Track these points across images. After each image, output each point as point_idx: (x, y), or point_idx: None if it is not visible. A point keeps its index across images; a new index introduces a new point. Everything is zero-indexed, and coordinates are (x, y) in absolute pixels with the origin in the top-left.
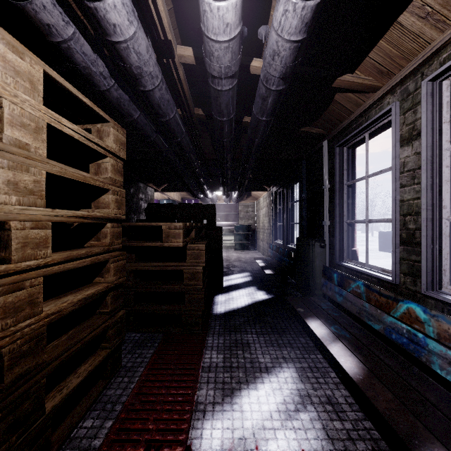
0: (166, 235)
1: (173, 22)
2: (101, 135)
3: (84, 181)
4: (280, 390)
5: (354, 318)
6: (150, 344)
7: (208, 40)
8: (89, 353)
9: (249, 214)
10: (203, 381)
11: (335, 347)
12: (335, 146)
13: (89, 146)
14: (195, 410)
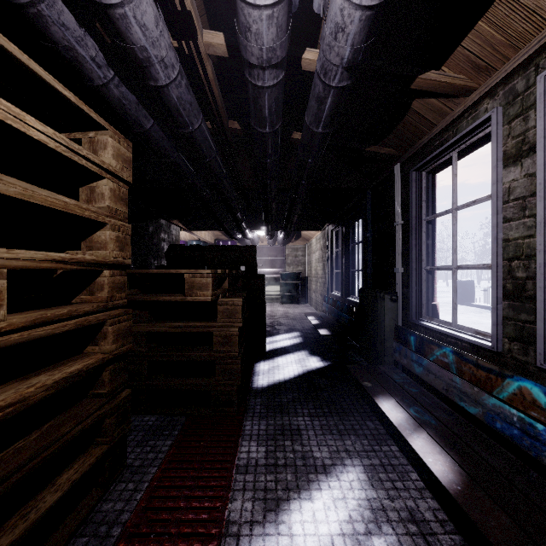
0: (190, 285)
1: (199, 6)
2: (94, 148)
3: (65, 209)
4: (343, 500)
5: (437, 394)
6: (168, 433)
7: (243, 5)
8: (77, 452)
9: (298, 259)
10: (237, 488)
11: (419, 440)
12: (410, 171)
13: (75, 161)
14: (225, 534)
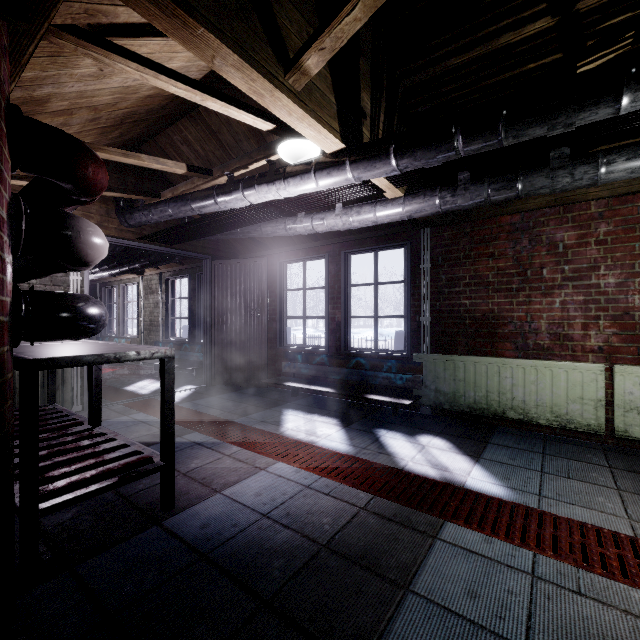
0: None
1: None
2: None
3: None
4: None
5: None
6: None
7: None
8: None
9: None
10: None
11: None
12: (102, 287)
13: None
14: None
